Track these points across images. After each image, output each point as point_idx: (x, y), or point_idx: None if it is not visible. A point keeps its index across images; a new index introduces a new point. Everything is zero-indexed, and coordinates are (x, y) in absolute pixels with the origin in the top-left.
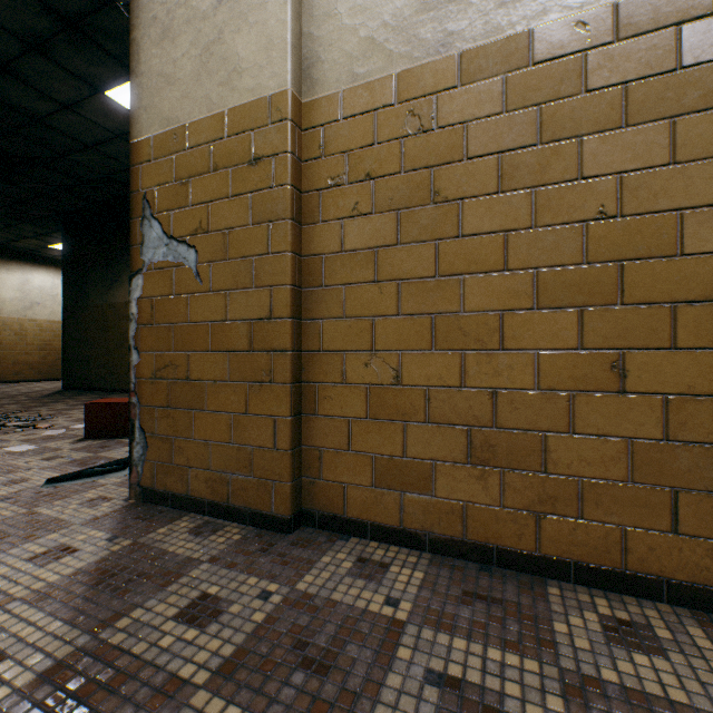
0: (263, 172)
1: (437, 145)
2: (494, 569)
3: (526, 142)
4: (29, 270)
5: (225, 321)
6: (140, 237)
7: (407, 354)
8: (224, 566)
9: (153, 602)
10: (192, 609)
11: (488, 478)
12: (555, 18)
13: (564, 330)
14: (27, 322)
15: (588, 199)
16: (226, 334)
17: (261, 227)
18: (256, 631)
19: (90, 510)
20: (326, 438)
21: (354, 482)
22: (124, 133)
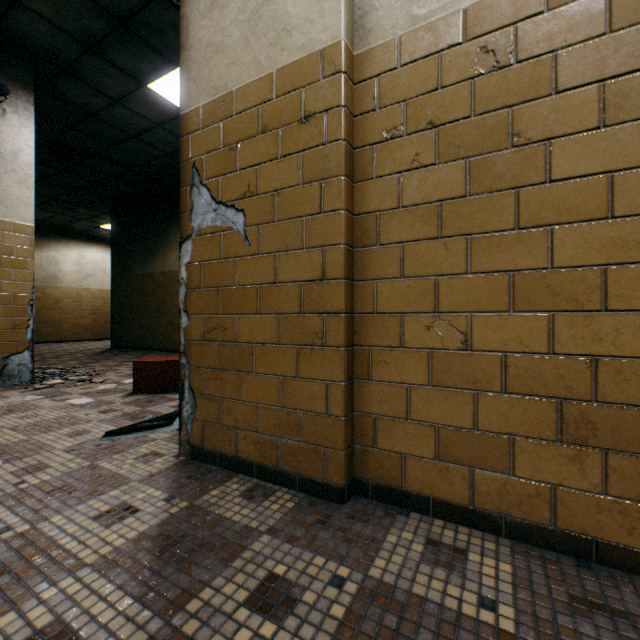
0: (314, 129)
1: (516, 81)
2: (594, 567)
3: (639, 63)
4: (84, 247)
5: (274, 283)
6: (189, 204)
7: (478, 316)
8: (284, 539)
9: (219, 580)
10: (262, 594)
11: (585, 459)
12: None
13: None
14: (82, 291)
15: None
16: (275, 297)
17: (312, 186)
18: (340, 631)
19: (145, 466)
20: (381, 405)
21: (414, 454)
22: (162, 122)
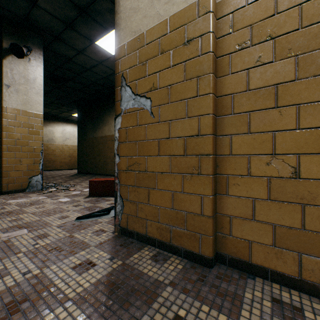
0: (193, 47)
1: None
2: None
3: None
4: (65, 125)
5: (168, 138)
6: (120, 97)
7: (304, 156)
8: (180, 290)
9: (146, 317)
10: None
11: None
12: None
13: None
14: (64, 146)
15: None
16: (169, 146)
17: (191, 81)
18: None
19: (97, 237)
20: (235, 210)
21: (257, 241)
22: (102, 61)
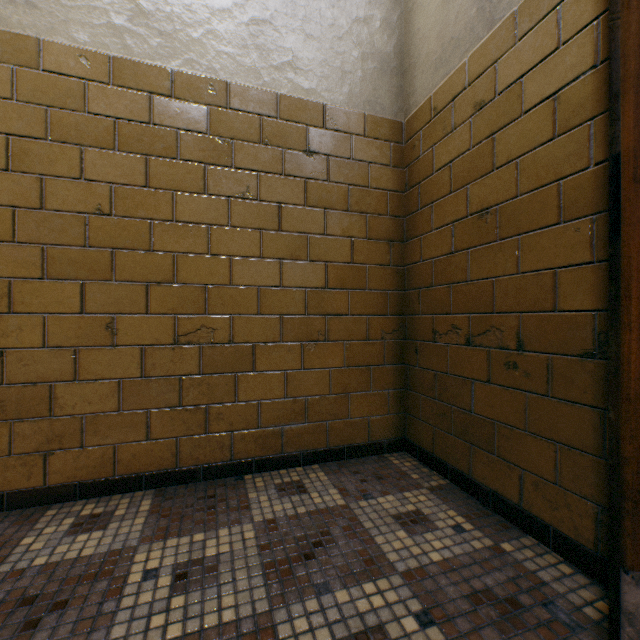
0: None
1: None
2: (1, 514)
3: (37, 134)
4: None
5: None
6: None
7: None
8: None
9: None
10: None
11: None
12: (63, 41)
13: (71, 298)
14: None
15: (91, 197)
16: None
17: None
18: None
19: None
20: None
21: None
22: None
